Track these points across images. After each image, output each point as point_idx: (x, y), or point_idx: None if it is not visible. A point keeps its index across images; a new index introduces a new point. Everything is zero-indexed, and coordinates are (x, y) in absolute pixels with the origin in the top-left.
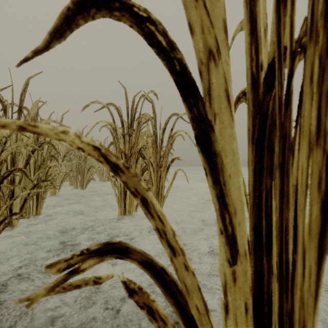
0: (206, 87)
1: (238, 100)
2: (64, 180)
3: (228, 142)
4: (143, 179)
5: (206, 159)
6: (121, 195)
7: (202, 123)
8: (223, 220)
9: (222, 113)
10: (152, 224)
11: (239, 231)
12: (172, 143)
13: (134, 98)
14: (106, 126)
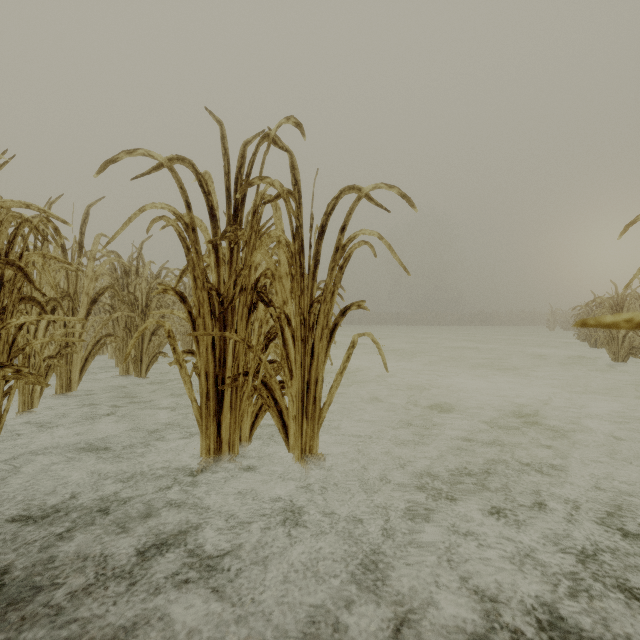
0: None
1: None
2: (93, 358)
3: None
4: (264, 363)
5: None
6: (207, 403)
7: None
8: None
9: None
10: None
11: None
12: (343, 266)
13: (244, 149)
14: (166, 217)
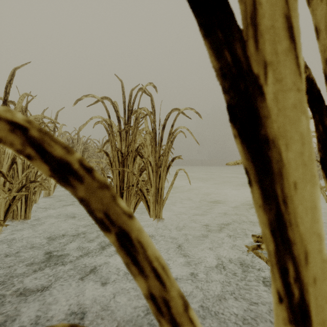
0: (248, 11)
1: None
2: None
3: (292, 118)
4: (141, 180)
5: (250, 152)
6: None
7: (241, 81)
8: (284, 274)
9: (280, 62)
10: (142, 286)
11: (314, 296)
12: (172, 141)
13: (131, 92)
14: (100, 122)
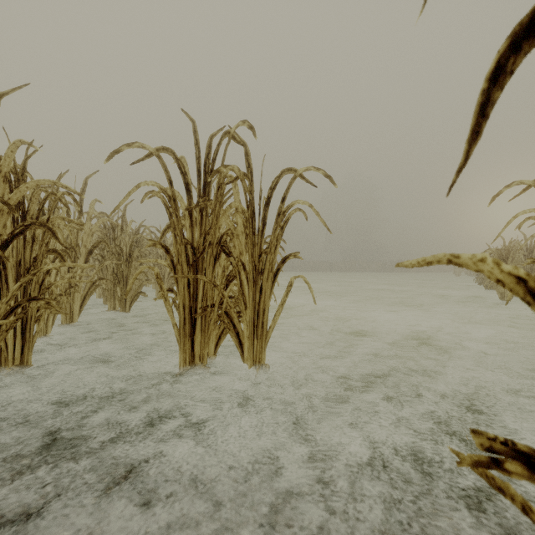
0: None
1: (526, 36)
2: (90, 296)
3: None
4: (227, 296)
5: None
6: (184, 327)
7: None
8: None
9: None
10: None
11: None
12: (284, 226)
13: (211, 140)
14: (155, 192)
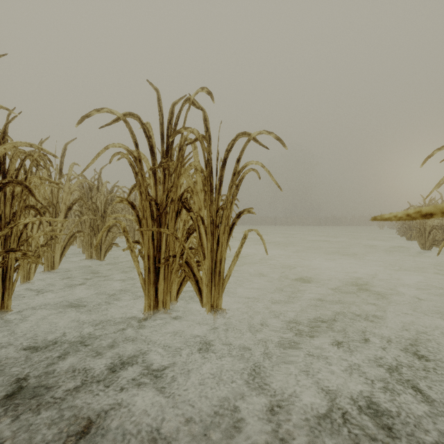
0: None
1: None
2: (69, 247)
3: None
4: (187, 248)
5: None
6: (149, 275)
7: None
8: None
9: None
10: None
11: None
12: (238, 185)
13: (173, 107)
14: (122, 153)
